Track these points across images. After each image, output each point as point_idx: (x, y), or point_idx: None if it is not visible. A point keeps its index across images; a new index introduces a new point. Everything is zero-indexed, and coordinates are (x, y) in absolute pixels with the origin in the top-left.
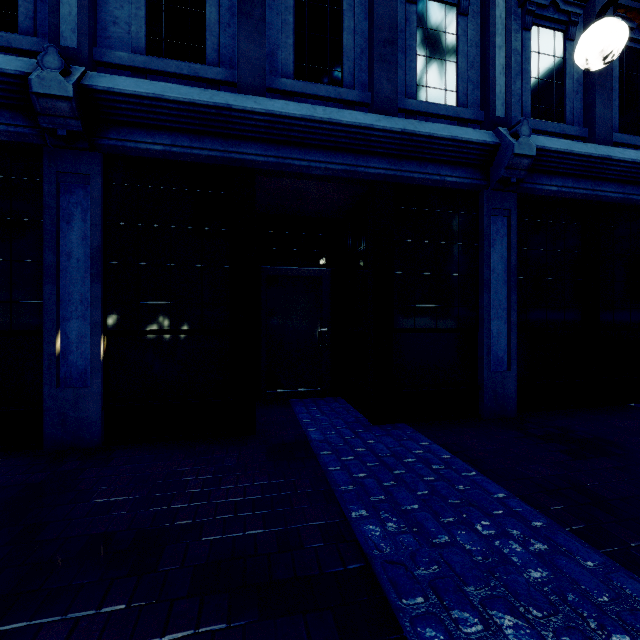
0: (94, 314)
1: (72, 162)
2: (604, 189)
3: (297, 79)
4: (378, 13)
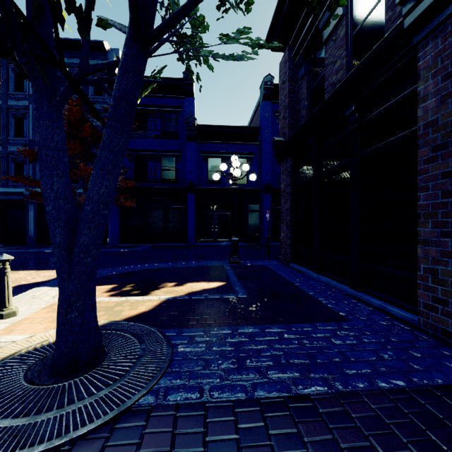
0: None
1: None
2: None
3: None
4: (2, 169)
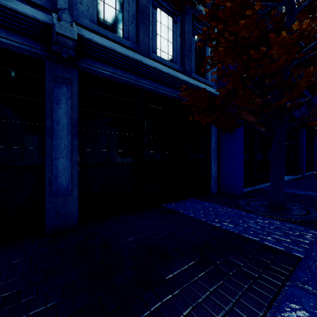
0: None
1: None
2: (143, 82)
3: None
4: None
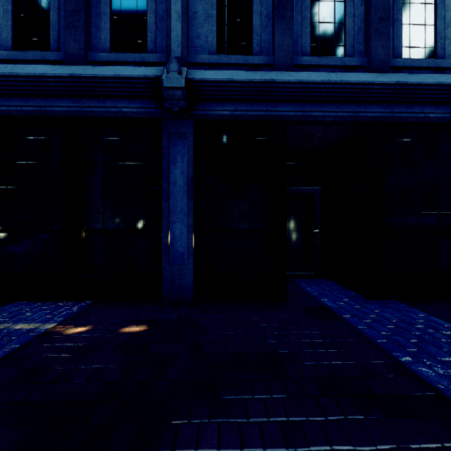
0: (189, 219)
1: (177, 127)
2: None
3: (312, 56)
4: None
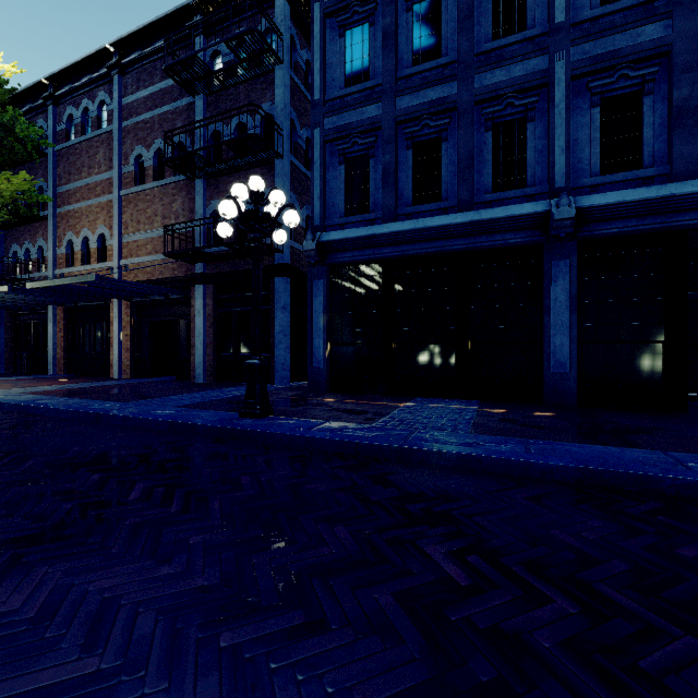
0: (572, 332)
1: (559, 249)
2: None
3: None
4: None
